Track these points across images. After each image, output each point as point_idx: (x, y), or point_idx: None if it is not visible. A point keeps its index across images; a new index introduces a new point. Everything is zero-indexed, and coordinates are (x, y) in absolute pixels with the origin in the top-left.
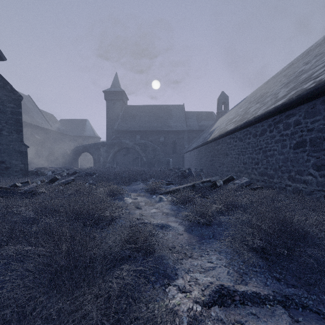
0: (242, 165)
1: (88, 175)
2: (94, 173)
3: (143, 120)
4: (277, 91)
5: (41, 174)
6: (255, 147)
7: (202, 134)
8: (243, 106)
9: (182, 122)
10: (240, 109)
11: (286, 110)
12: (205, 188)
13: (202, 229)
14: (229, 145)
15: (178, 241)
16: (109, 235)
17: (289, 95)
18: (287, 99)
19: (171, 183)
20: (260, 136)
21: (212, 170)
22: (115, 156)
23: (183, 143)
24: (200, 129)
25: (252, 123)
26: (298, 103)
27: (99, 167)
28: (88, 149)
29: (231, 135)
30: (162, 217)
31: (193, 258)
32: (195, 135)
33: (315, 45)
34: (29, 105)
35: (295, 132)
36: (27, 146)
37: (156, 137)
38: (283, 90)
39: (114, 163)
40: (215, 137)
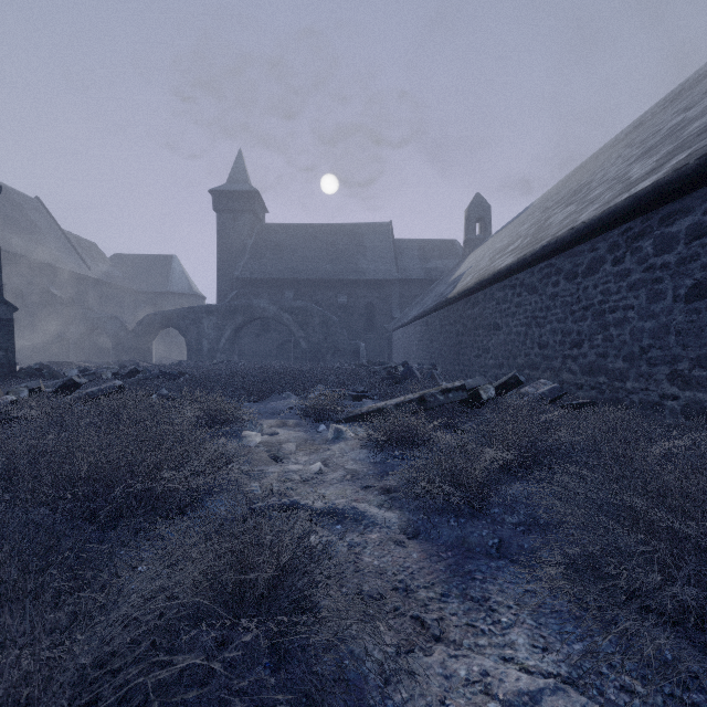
0: (538, 351)
1: (166, 378)
2: (181, 374)
3: (302, 256)
4: (620, 171)
5: (51, 375)
6: (571, 305)
7: (433, 289)
8: (528, 220)
9: (388, 262)
10: (522, 227)
11: (663, 202)
12: (451, 405)
13: (460, 524)
14: (502, 306)
15: (392, 571)
16: (138, 578)
17: (669, 164)
18: (670, 171)
19: (364, 396)
20: (587, 276)
21: (459, 367)
22: (237, 336)
23: (389, 310)
24: (427, 277)
25: (564, 244)
26: (703, 179)
27: (199, 363)
28: (175, 320)
29: (507, 280)
30: (343, 485)
31: (448, 642)
32: (417, 292)
33: (693, 79)
34: (38, 221)
35: (690, 257)
36: (12, 307)
37: (330, 296)
38: (638, 164)
39: (233, 352)
40: (466, 289)
